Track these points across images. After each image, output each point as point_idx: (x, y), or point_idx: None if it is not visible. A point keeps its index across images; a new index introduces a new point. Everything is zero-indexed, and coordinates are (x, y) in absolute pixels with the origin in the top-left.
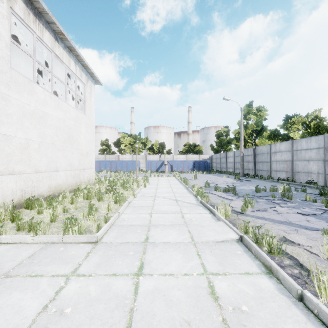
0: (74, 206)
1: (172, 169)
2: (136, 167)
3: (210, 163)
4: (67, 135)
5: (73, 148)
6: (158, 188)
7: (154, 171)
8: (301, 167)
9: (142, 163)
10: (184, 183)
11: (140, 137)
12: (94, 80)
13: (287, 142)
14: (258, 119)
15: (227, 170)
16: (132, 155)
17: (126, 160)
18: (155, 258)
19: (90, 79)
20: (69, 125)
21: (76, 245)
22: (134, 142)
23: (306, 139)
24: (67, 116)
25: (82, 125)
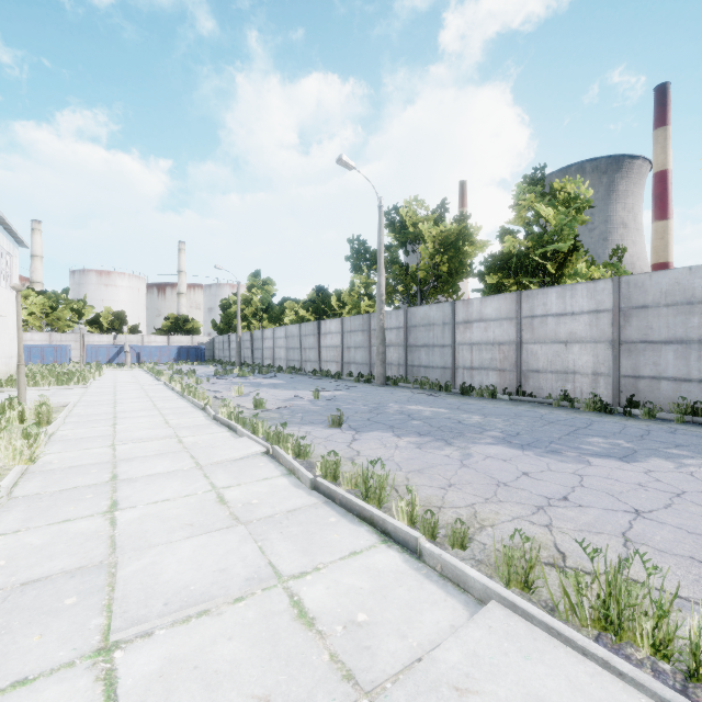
0: (45, 383)
1: (141, 359)
2: (64, 356)
3: (212, 350)
4: (3, 320)
5: (6, 333)
6: (117, 376)
7: (103, 363)
8: (278, 354)
9: (74, 349)
10: (151, 372)
11: (67, 298)
12: (19, 244)
13: (271, 329)
14: (264, 295)
15: (231, 360)
16: (51, 334)
17: (42, 344)
18: (121, 388)
19: (16, 246)
20: (4, 309)
21: (77, 389)
22: (52, 308)
23: (280, 328)
24: (3, 300)
25: (11, 306)
